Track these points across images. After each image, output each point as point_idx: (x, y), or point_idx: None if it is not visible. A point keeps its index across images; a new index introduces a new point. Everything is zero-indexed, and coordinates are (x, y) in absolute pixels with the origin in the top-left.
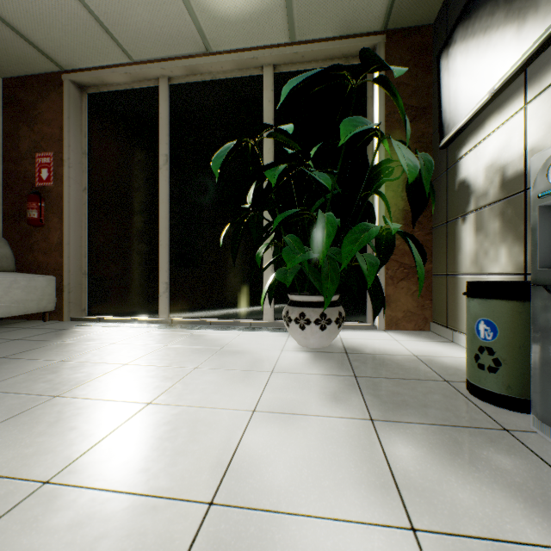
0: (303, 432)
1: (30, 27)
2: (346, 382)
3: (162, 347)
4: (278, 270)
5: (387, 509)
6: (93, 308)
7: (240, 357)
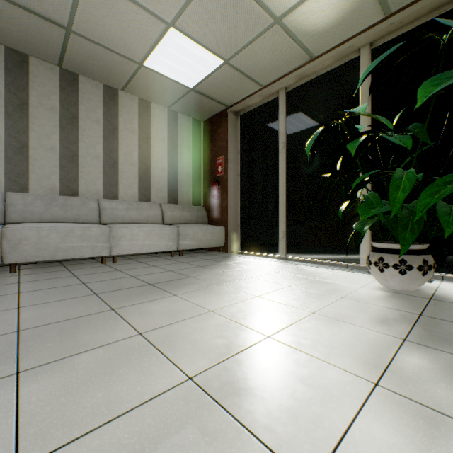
0: (339, 329)
1: (213, 92)
2: (405, 316)
3: (274, 272)
4: (357, 222)
5: (366, 372)
6: (242, 246)
7: (323, 285)
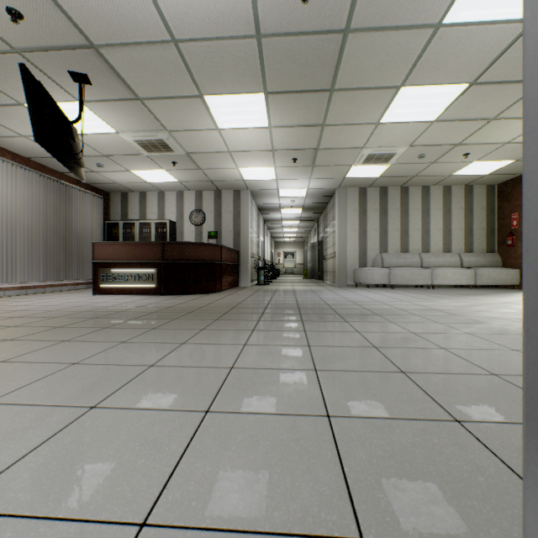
0: None
1: (506, 172)
2: None
3: None
4: None
5: None
6: None
7: None
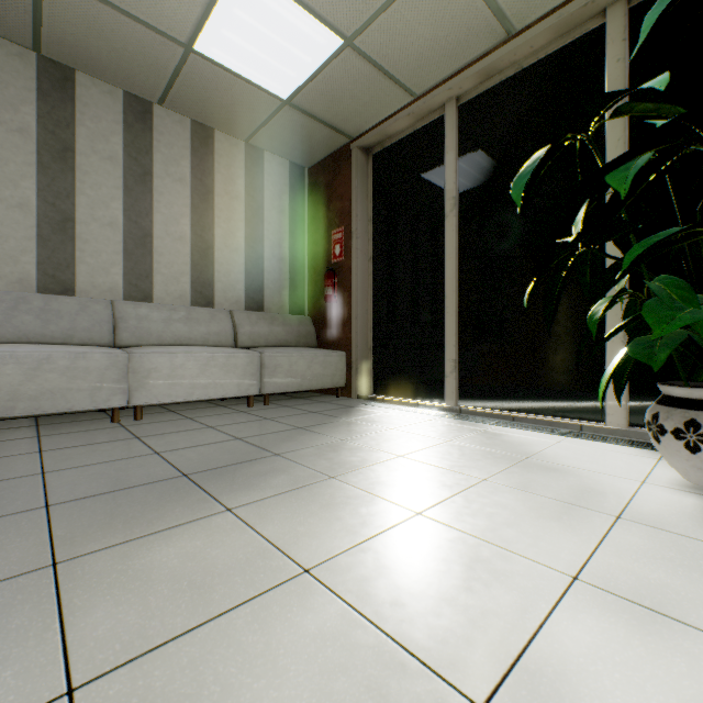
0: (687, 664)
1: (325, 108)
2: None
3: (443, 442)
4: (633, 341)
5: None
6: (377, 387)
7: (557, 478)
